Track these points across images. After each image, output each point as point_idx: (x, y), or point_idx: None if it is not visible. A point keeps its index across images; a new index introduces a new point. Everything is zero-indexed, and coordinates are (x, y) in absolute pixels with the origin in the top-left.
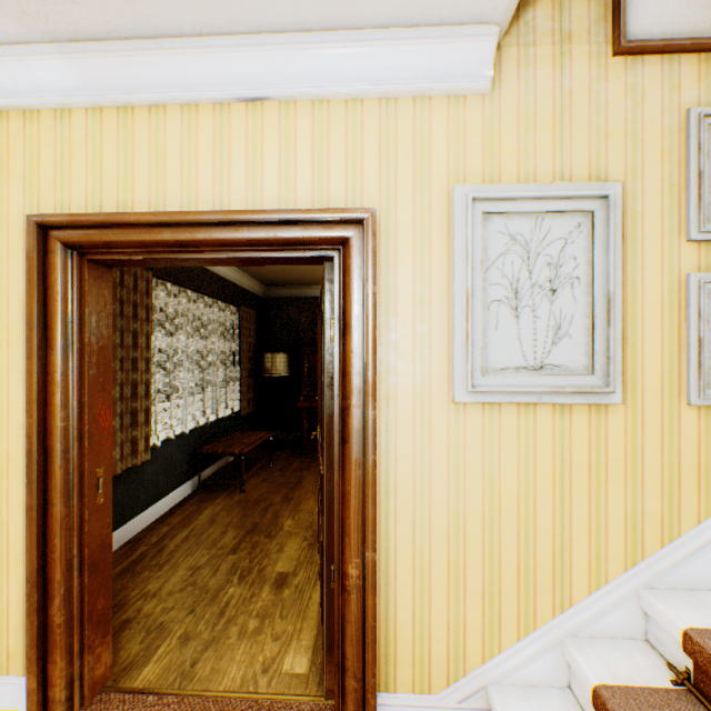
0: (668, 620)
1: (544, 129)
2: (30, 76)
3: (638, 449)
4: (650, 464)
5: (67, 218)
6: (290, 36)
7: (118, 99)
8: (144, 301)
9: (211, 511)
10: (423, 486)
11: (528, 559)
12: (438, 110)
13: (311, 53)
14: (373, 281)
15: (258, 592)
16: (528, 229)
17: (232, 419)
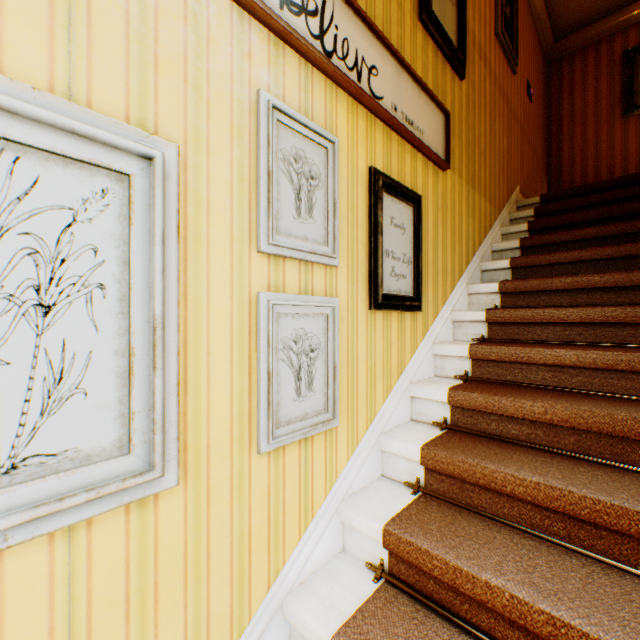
0: None
1: None
2: None
3: (204, 535)
4: (219, 548)
5: None
6: None
7: None
8: None
9: None
10: None
11: None
12: None
13: None
14: None
15: None
16: None
17: None
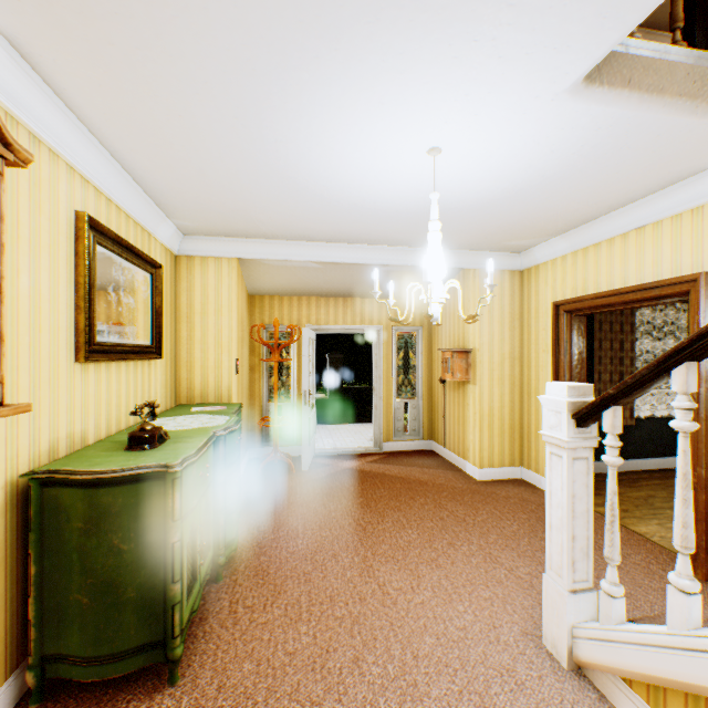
0: None
1: None
2: (552, 248)
3: None
4: None
5: (563, 301)
6: (649, 196)
7: (580, 247)
8: (627, 320)
9: None
10: None
11: None
12: None
13: (663, 198)
14: (700, 314)
15: None
16: None
17: None
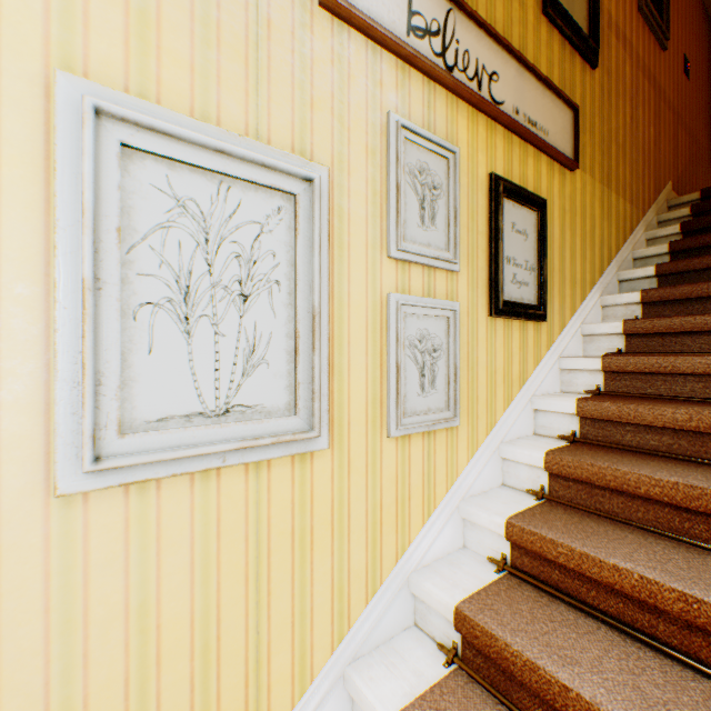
0: (373, 709)
1: (234, 54)
2: None
3: (345, 498)
4: (357, 513)
5: None
6: None
7: None
8: None
9: None
10: None
11: (209, 710)
12: None
13: None
14: None
15: None
16: (208, 195)
17: None
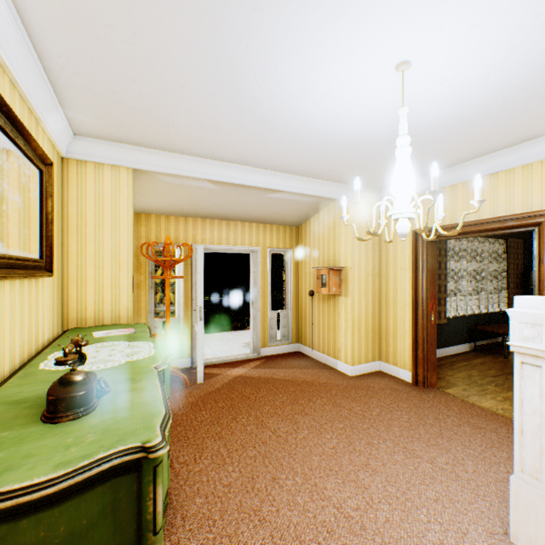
0: None
1: None
2: None
3: None
4: None
5: None
6: (507, 149)
7: (438, 187)
8: (443, 247)
9: (480, 360)
10: None
11: None
12: None
13: (519, 151)
14: None
15: (504, 392)
16: None
17: (499, 315)
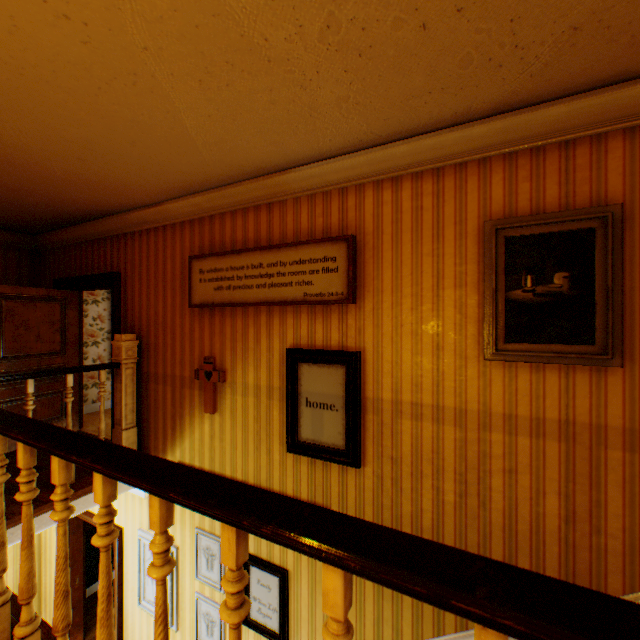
0: None
1: None
2: None
3: None
4: None
5: None
6: None
7: None
8: None
9: None
10: (134, 628)
11: None
12: (137, 497)
13: None
14: (118, 555)
15: None
16: None
17: None
